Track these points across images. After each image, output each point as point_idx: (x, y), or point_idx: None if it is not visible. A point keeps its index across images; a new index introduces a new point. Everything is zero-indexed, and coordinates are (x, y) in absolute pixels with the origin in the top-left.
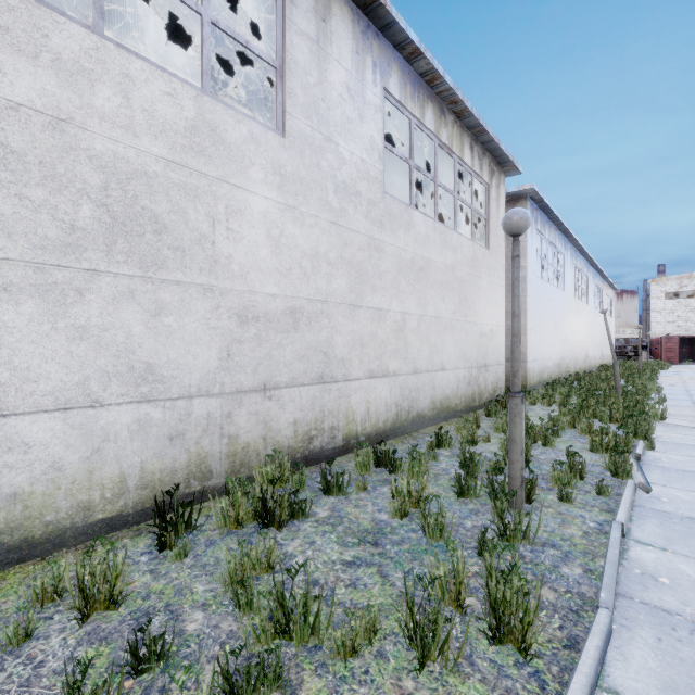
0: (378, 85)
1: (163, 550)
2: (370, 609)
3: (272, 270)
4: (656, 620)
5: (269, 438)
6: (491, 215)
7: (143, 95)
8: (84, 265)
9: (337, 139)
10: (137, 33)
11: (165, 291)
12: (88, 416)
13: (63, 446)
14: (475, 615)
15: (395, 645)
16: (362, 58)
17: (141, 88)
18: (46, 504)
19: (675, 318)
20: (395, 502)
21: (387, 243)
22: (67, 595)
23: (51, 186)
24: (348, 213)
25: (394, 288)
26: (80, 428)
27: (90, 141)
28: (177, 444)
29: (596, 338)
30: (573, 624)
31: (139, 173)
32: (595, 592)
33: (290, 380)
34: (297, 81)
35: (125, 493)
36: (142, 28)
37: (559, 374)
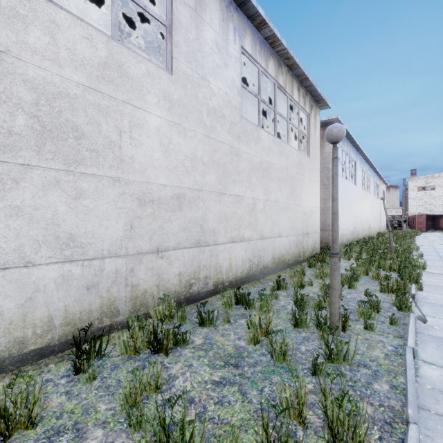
0: (237, 43)
1: (78, 373)
2: (234, 429)
3: (163, 168)
4: None
5: (161, 285)
6: (311, 134)
7: (67, 37)
8: (19, 161)
9: (209, 78)
10: (71, 5)
11: (83, 181)
12: (22, 273)
13: (2, 297)
14: (313, 428)
15: None
16: (226, 24)
17: (65, 32)
18: None
19: (423, 203)
20: (250, 333)
21: (243, 151)
22: None
23: None
24: (216, 129)
25: (248, 181)
26: (16, 282)
27: (24, 68)
28: (93, 292)
29: (375, 215)
30: (389, 435)
31: (63, 94)
32: (401, 405)
33: (176, 245)
34: (181, 36)
35: (52, 329)
36: (75, 1)
37: (353, 238)
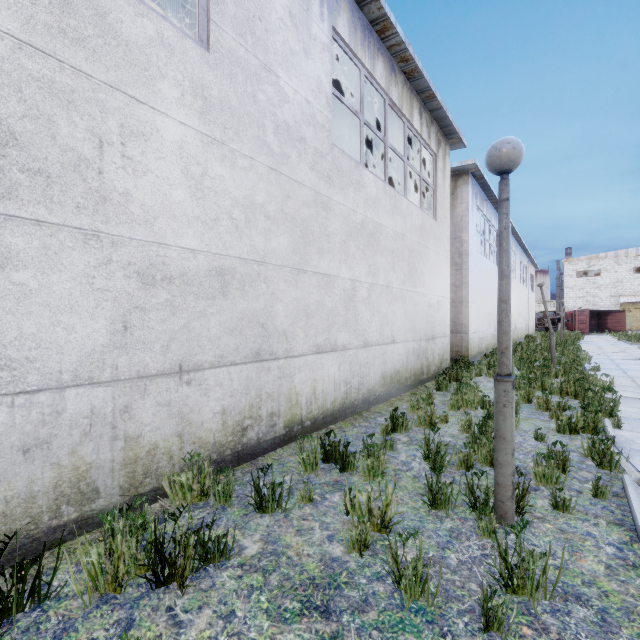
0: (325, 20)
1: None
2: None
3: (191, 219)
4: None
5: (187, 434)
6: (438, 185)
7: None
8: None
9: (277, 70)
10: None
11: (14, 233)
12: None
13: None
14: None
15: None
16: None
17: None
18: None
19: (585, 294)
20: (352, 530)
21: (335, 201)
22: None
23: None
24: (290, 160)
25: (343, 252)
26: None
27: None
28: (37, 458)
29: (522, 311)
30: None
31: None
32: None
33: (216, 359)
34: None
35: None
36: None
37: (494, 344)
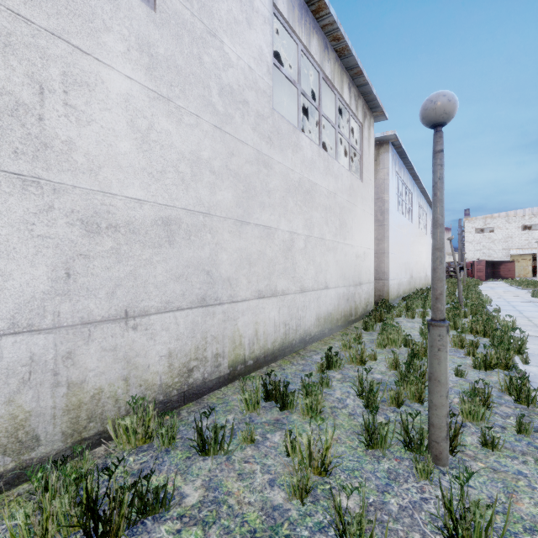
0: None
1: None
2: None
3: (137, 170)
4: None
5: (133, 377)
6: (364, 152)
7: None
8: None
9: (222, 36)
10: None
11: None
12: None
13: None
14: None
15: None
16: None
17: None
18: None
19: (482, 247)
20: (293, 476)
21: (275, 161)
22: None
23: None
24: (234, 120)
25: (283, 207)
26: None
27: None
28: None
29: None
30: None
31: None
32: None
33: (163, 304)
34: None
35: None
36: None
37: (410, 289)
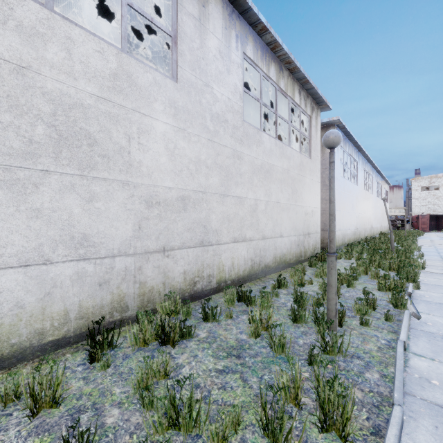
0: (239, 50)
1: (93, 362)
2: (236, 408)
3: (169, 171)
4: (432, 412)
5: (167, 283)
6: (312, 136)
7: (81, 51)
8: (39, 167)
9: (212, 85)
10: (80, 14)
11: (96, 185)
12: (42, 270)
13: (24, 291)
14: (308, 409)
15: (253, 433)
16: (228, 31)
17: (79, 47)
18: (11, 331)
19: (427, 203)
20: (251, 327)
21: (245, 154)
22: (24, 397)
23: (15, 112)
24: (219, 134)
25: (250, 183)
26: (36, 278)
27: (43, 82)
28: (104, 288)
29: (378, 215)
30: (376, 416)
31: (78, 104)
32: (389, 391)
33: (181, 244)
34: (185, 46)
35: (68, 322)
36: (83, 11)
37: (355, 238)
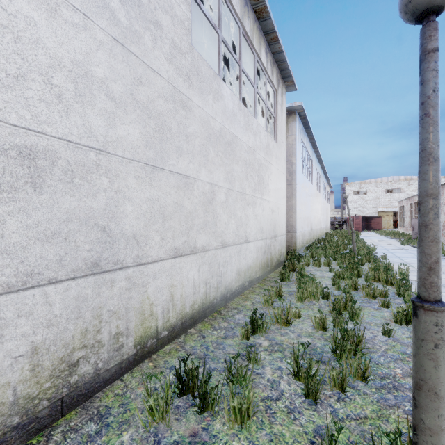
0: None
1: None
2: None
3: None
4: None
5: None
6: (278, 116)
7: None
8: None
9: None
10: None
11: None
12: None
13: None
14: None
15: None
16: None
17: None
18: None
19: (358, 206)
20: None
21: (194, 103)
22: None
23: None
24: (143, 41)
25: (203, 155)
26: None
27: None
28: None
29: (324, 216)
30: None
31: None
32: None
33: (20, 278)
34: None
35: None
36: None
37: (310, 239)
